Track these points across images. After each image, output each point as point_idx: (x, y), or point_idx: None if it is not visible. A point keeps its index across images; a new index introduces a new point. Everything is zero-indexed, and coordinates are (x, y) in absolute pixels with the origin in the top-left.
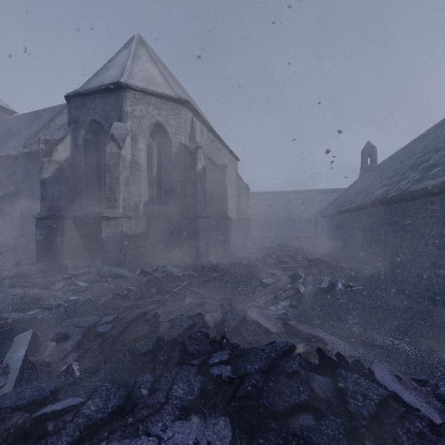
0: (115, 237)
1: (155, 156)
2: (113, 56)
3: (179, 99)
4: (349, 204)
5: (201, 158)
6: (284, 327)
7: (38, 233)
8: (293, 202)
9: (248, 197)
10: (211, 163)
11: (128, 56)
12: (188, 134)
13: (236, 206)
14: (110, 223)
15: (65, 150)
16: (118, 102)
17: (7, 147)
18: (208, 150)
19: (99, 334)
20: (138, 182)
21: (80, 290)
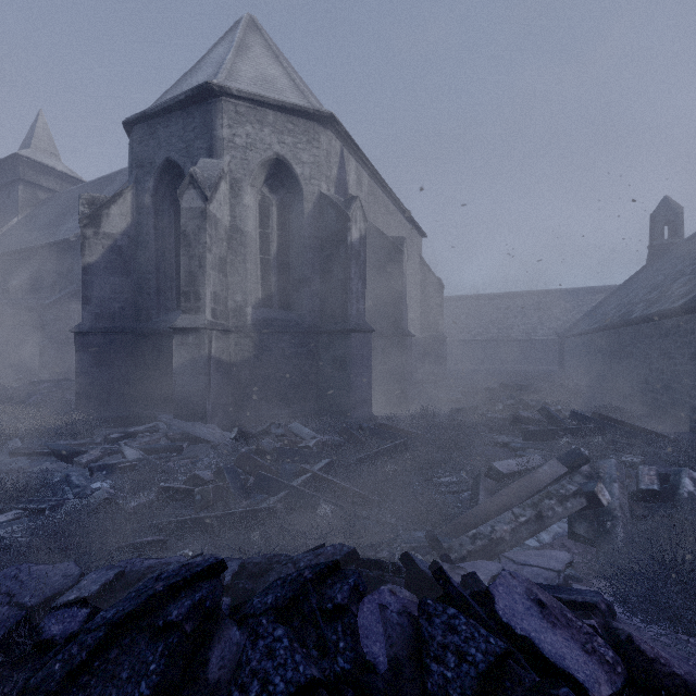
0: (197, 366)
1: (274, 221)
2: (206, 53)
3: (316, 113)
4: (647, 306)
5: (358, 218)
6: (619, 659)
7: (77, 358)
8: (516, 312)
9: (441, 301)
10: (376, 234)
11: (229, 48)
12: (334, 179)
13: (420, 317)
14: (187, 340)
15: (122, 215)
16: (207, 122)
17: (64, 230)
18: (371, 213)
19: (42, 642)
20: (243, 267)
21: (122, 467)
